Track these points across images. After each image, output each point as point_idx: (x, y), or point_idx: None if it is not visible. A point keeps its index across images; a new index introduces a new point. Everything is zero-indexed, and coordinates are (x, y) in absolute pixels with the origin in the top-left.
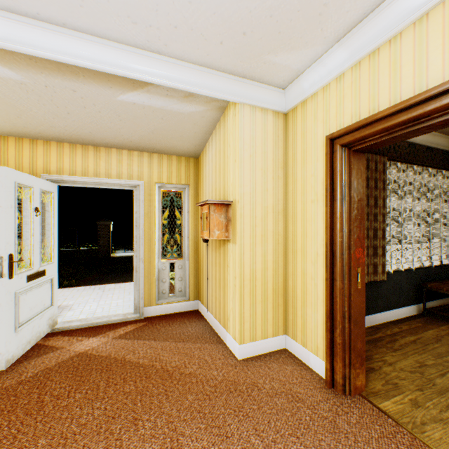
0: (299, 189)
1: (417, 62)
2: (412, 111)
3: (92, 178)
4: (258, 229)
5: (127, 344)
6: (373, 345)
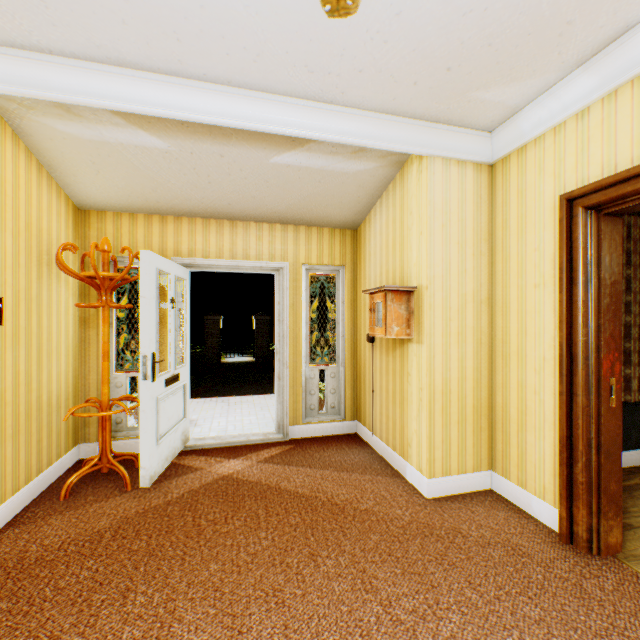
0: (514, 268)
1: None
2: None
3: (228, 261)
4: (453, 324)
5: (277, 469)
6: (627, 494)
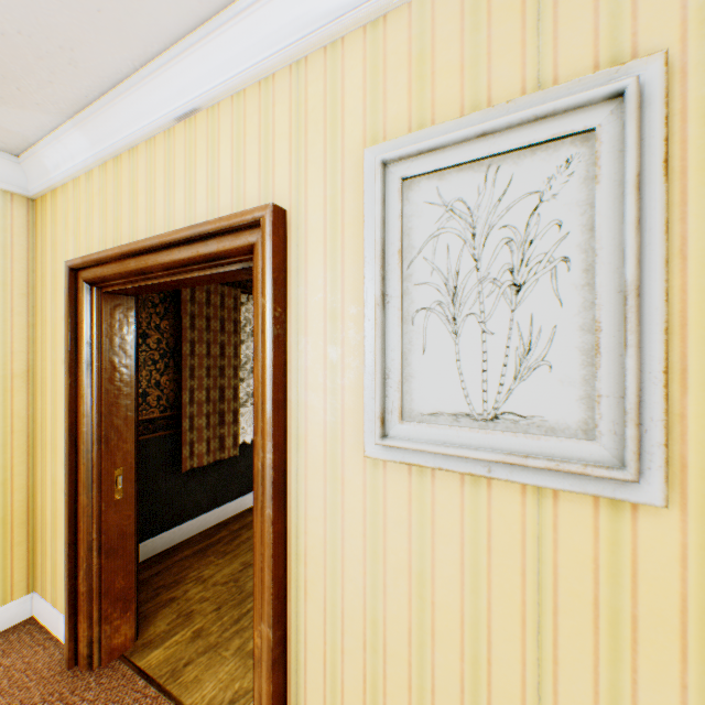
0: (50, 337)
1: (149, 195)
2: (140, 260)
3: None
4: None
5: None
6: (202, 555)
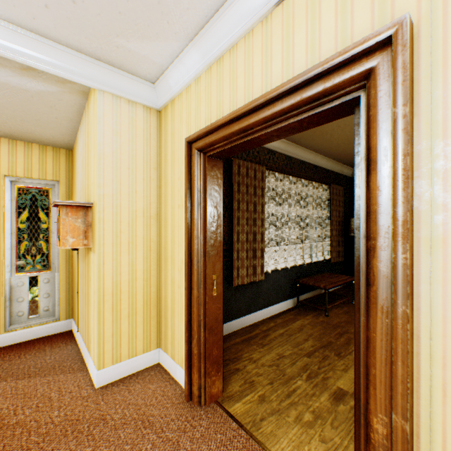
0: (170, 192)
1: (247, 75)
2: (242, 121)
3: None
4: (124, 235)
5: None
6: (247, 344)
